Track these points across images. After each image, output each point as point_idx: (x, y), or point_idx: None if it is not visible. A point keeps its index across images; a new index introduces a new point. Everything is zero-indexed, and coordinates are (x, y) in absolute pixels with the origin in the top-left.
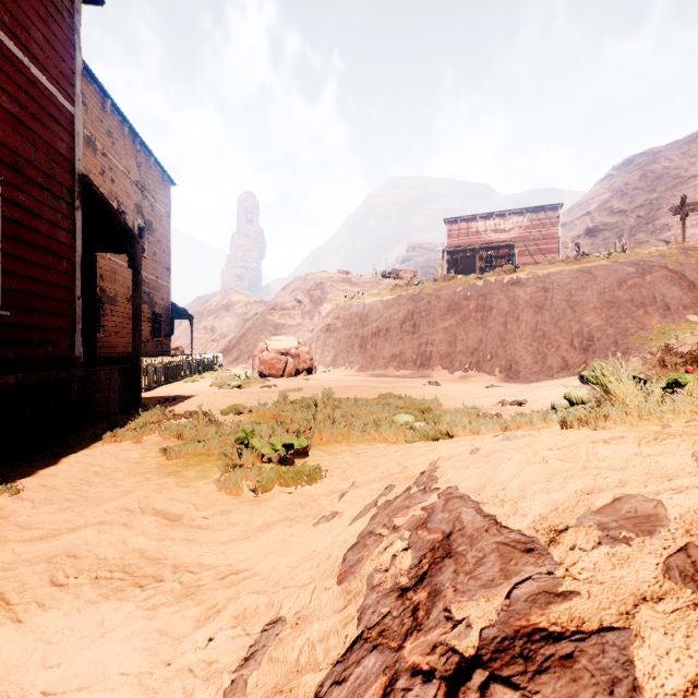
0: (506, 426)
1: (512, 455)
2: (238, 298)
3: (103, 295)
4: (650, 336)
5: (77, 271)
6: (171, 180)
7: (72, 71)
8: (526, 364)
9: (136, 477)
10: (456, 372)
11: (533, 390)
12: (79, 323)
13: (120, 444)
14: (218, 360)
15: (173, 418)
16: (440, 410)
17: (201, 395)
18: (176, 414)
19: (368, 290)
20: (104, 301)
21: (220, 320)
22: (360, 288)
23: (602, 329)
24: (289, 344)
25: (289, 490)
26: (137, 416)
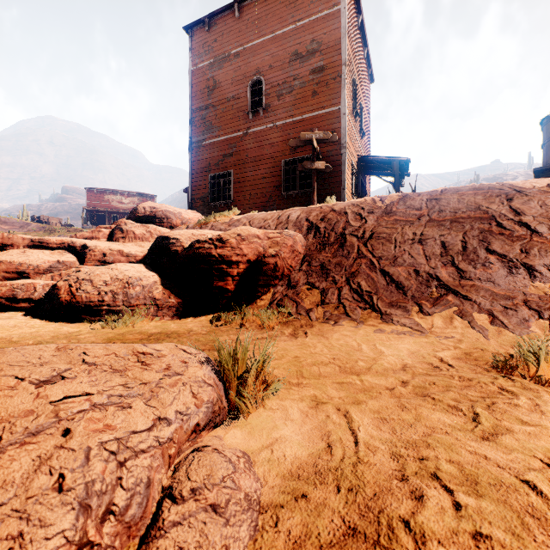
0: None
1: None
2: None
3: None
4: None
5: None
6: None
7: None
8: None
9: None
10: None
11: None
12: None
13: None
14: None
15: None
16: None
17: None
18: None
19: (18, 229)
20: None
21: None
22: (11, 226)
23: None
24: None
25: None
26: None
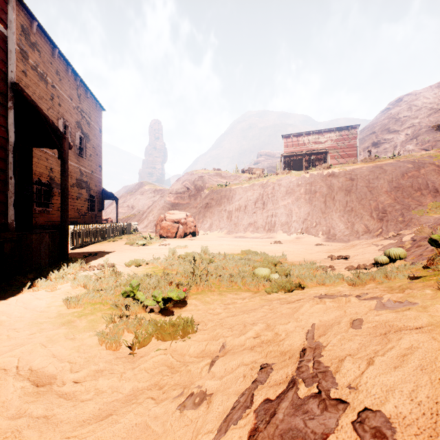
0: (353, 282)
1: (439, 350)
2: (149, 187)
3: (52, 182)
4: (426, 210)
5: (10, 156)
6: (102, 107)
7: (5, 1)
8: (340, 229)
9: (33, 327)
10: (292, 234)
11: (351, 248)
12: (11, 197)
13: (37, 292)
14: (134, 226)
15: (89, 269)
16: (286, 263)
17: (116, 251)
18: (91, 266)
19: (232, 181)
20: (53, 186)
21: (138, 201)
22: (227, 180)
23: (392, 206)
24: (180, 215)
25: (163, 345)
26: (60, 268)
